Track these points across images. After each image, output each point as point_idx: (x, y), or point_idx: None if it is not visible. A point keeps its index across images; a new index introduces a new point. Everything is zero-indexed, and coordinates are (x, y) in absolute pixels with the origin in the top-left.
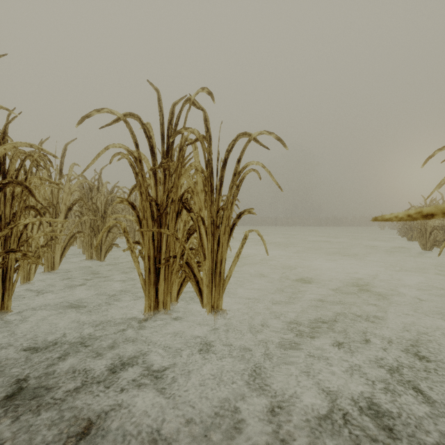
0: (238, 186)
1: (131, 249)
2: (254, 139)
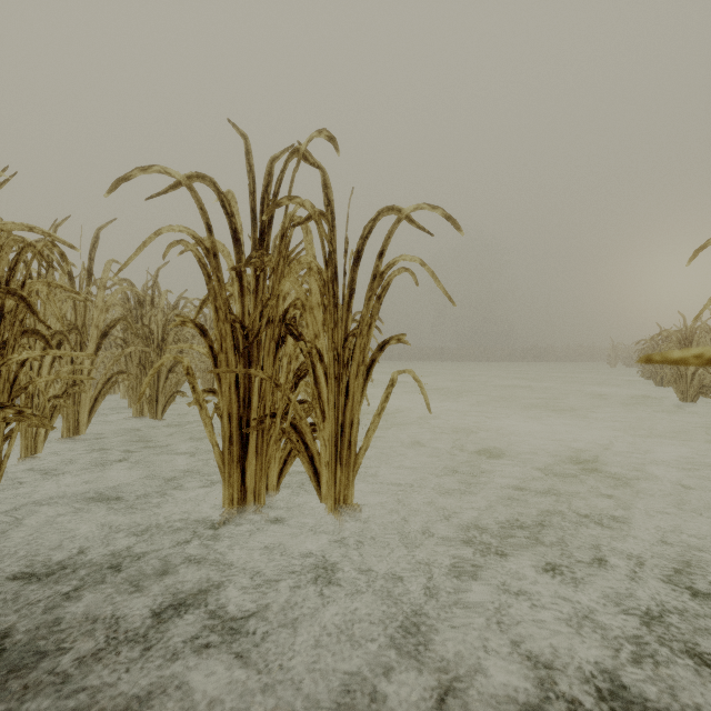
0: (380, 297)
1: (200, 404)
2: (407, 217)
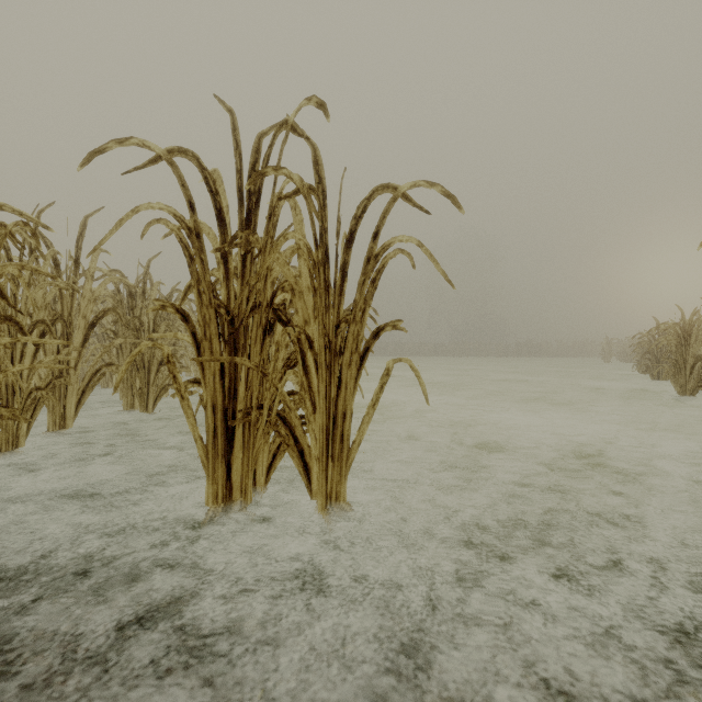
0: (375, 281)
1: (181, 394)
2: (404, 195)
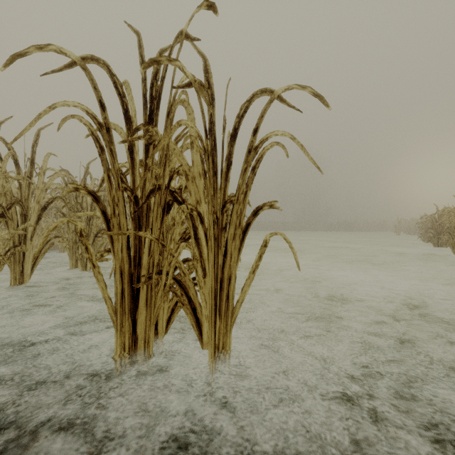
0: (255, 168)
1: (93, 262)
2: (279, 97)
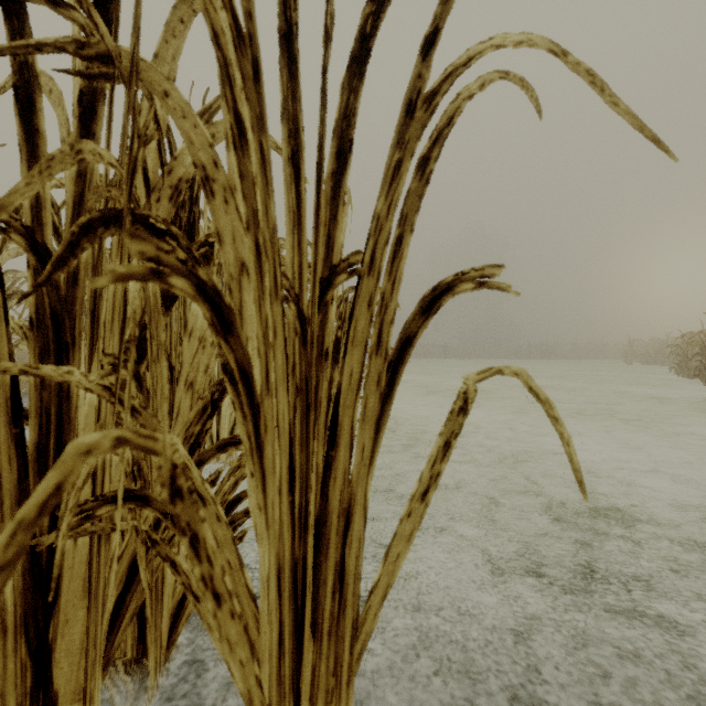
0: (427, 160)
1: None
2: None
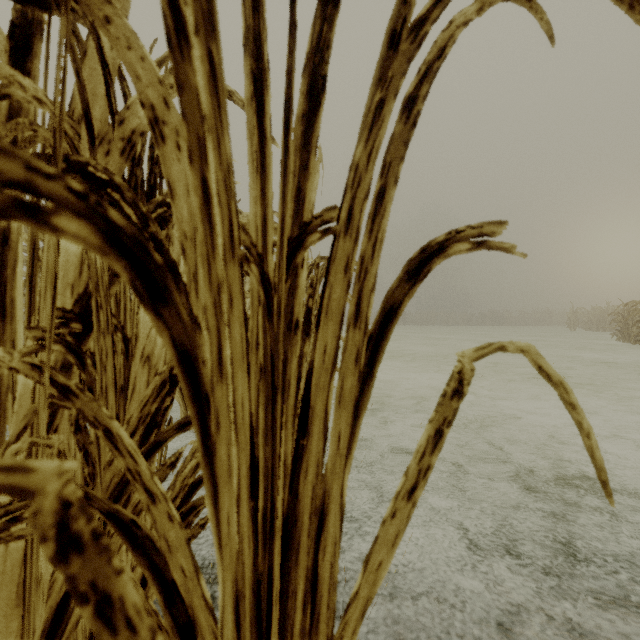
0: (414, 99)
1: None
2: None
